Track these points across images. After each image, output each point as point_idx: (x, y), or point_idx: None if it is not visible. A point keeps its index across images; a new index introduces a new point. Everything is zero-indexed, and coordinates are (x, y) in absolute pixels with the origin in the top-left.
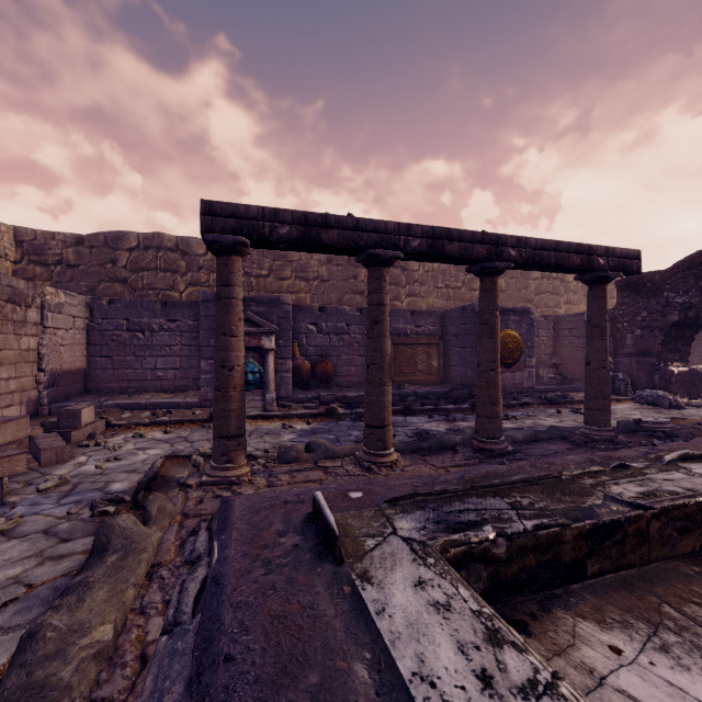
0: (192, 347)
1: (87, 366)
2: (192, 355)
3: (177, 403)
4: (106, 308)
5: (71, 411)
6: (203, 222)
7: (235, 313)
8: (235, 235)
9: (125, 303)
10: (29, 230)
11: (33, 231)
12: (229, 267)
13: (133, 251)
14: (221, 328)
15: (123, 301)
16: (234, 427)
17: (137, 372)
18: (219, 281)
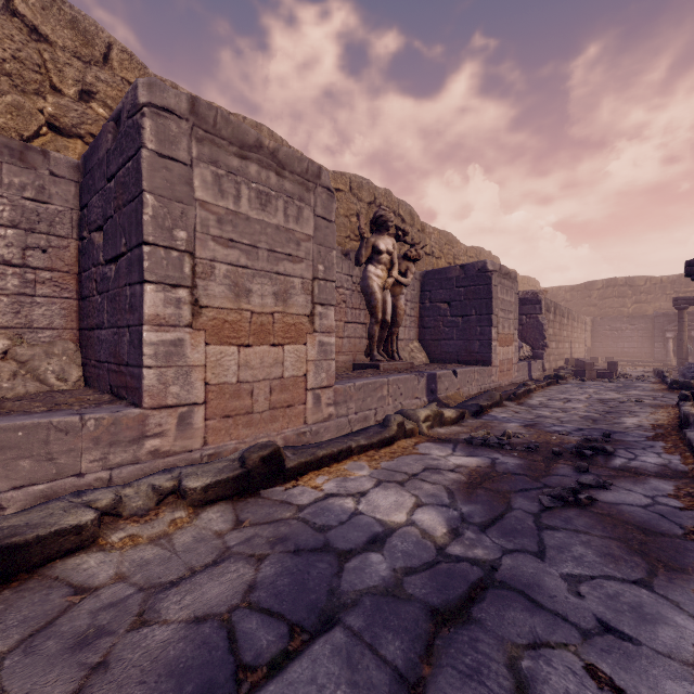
0: (643, 337)
1: (590, 346)
2: (643, 341)
3: (641, 361)
4: (599, 321)
5: (609, 358)
6: (673, 303)
7: (684, 326)
8: (684, 305)
9: (608, 318)
10: (550, 288)
11: (551, 288)
12: (682, 313)
13: (599, 290)
14: (679, 330)
15: (607, 318)
16: (684, 356)
17: (613, 349)
18: (679, 317)
